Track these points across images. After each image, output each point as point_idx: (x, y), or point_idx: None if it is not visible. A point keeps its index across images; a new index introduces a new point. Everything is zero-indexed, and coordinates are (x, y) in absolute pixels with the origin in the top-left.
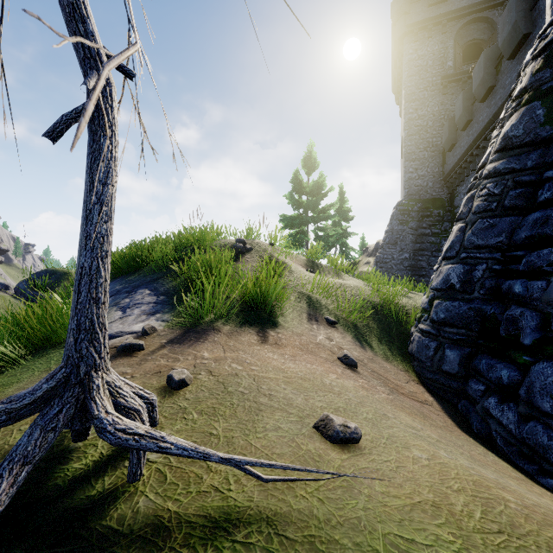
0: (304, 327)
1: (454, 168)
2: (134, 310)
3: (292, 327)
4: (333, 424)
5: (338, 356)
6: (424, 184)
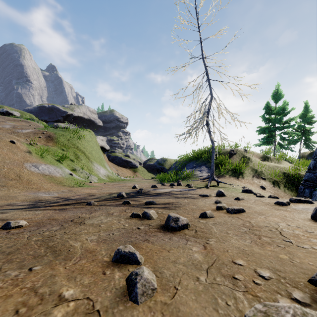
0: (251, 178)
1: None
2: (203, 171)
3: (246, 178)
4: (244, 187)
5: (260, 186)
6: None
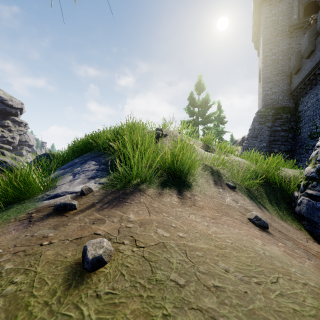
0: (213, 190)
1: (299, 85)
2: (80, 175)
3: (204, 191)
4: None
5: (248, 217)
6: (276, 98)
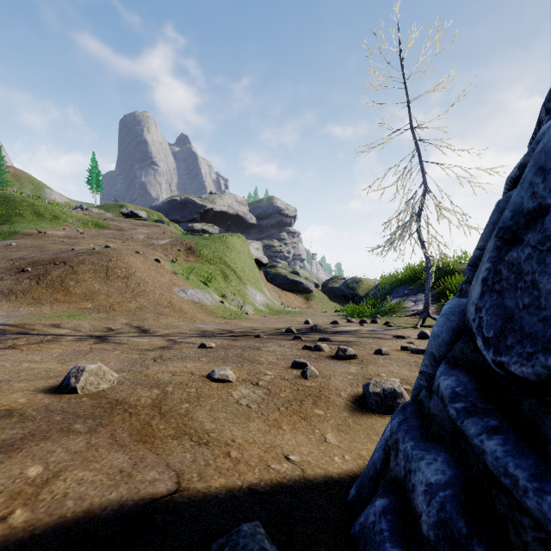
0: None
1: None
2: (419, 302)
3: None
4: None
5: None
6: None
